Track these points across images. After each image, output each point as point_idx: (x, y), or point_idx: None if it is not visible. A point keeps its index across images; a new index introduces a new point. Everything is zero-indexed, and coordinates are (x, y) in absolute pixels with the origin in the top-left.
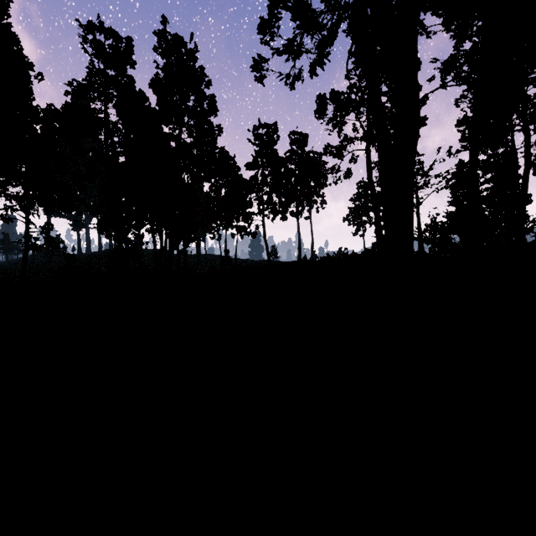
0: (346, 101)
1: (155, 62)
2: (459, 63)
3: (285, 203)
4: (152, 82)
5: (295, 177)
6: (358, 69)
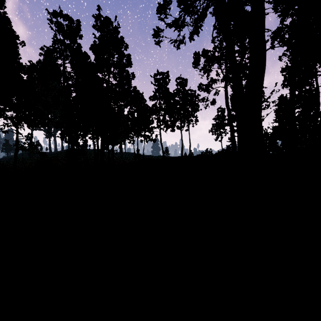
0: (212, 56)
1: (93, 34)
2: (283, 32)
3: (173, 120)
4: (91, 46)
5: (179, 105)
6: (220, 36)
